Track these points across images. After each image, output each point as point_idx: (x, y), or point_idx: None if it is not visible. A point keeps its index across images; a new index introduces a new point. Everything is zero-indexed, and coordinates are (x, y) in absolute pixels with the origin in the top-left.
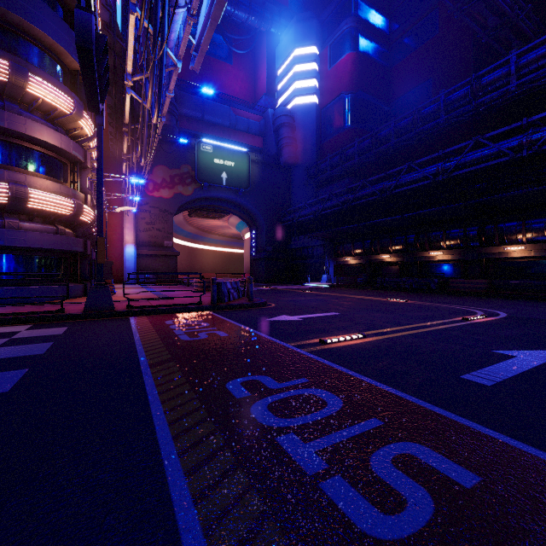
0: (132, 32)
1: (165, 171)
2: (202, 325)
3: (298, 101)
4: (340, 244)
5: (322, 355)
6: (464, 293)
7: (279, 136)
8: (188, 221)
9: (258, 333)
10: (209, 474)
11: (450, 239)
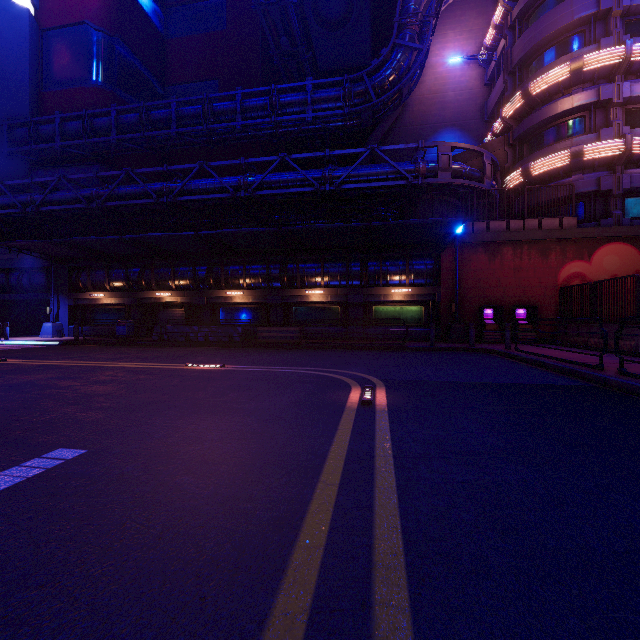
0: None
1: None
2: None
3: None
4: (83, 270)
5: None
6: (276, 344)
7: None
8: None
9: None
10: None
11: (252, 276)
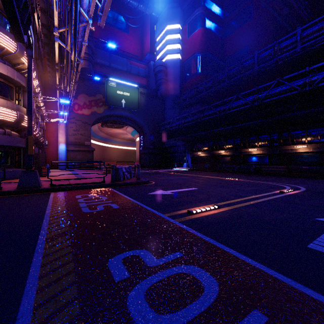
0: None
1: (85, 97)
2: (102, 198)
3: (169, 57)
4: (195, 144)
5: (190, 225)
6: (271, 174)
7: (157, 78)
8: (101, 130)
9: (142, 205)
10: None
11: (261, 141)
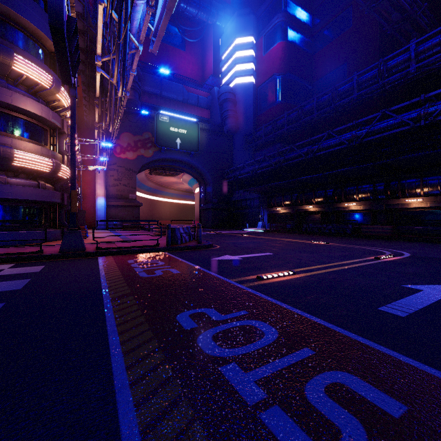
0: (101, 20)
1: (130, 137)
2: (158, 264)
3: (238, 81)
4: (273, 197)
5: (259, 289)
6: (373, 236)
7: (223, 109)
8: (149, 178)
9: (205, 271)
10: (157, 405)
11: (362, 193)
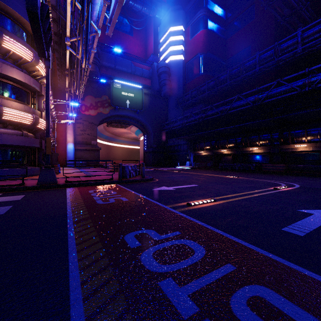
0: (69, 10)
1: (92, 99)
2: (112, 193)
3: (172, 58)
4: (197, 143)
5: (188, 214)
6: (271, 172)
7: (160, 78)
8: (106, 129)
9: (147, 199)
10: (105, 320)
11: (262, 140)
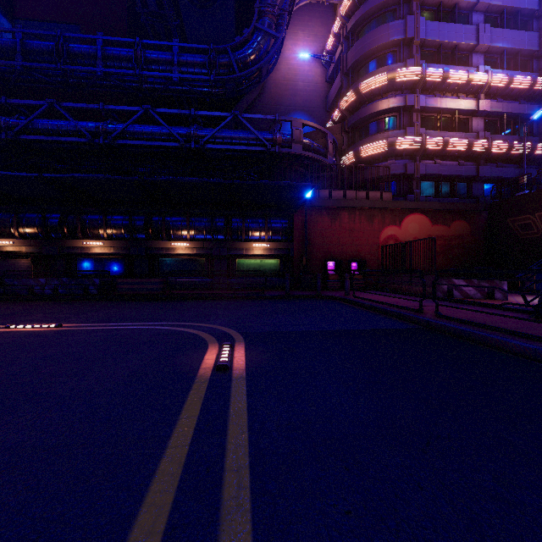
0: None
1: None
2: None
3: None
4: None
5: None
6: (138, 296)
7: None
8: None
9: None
10: None
11: (113, 226)
